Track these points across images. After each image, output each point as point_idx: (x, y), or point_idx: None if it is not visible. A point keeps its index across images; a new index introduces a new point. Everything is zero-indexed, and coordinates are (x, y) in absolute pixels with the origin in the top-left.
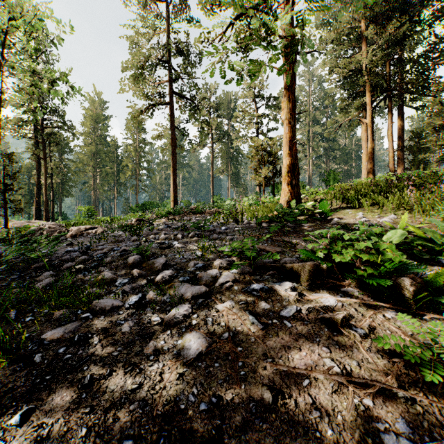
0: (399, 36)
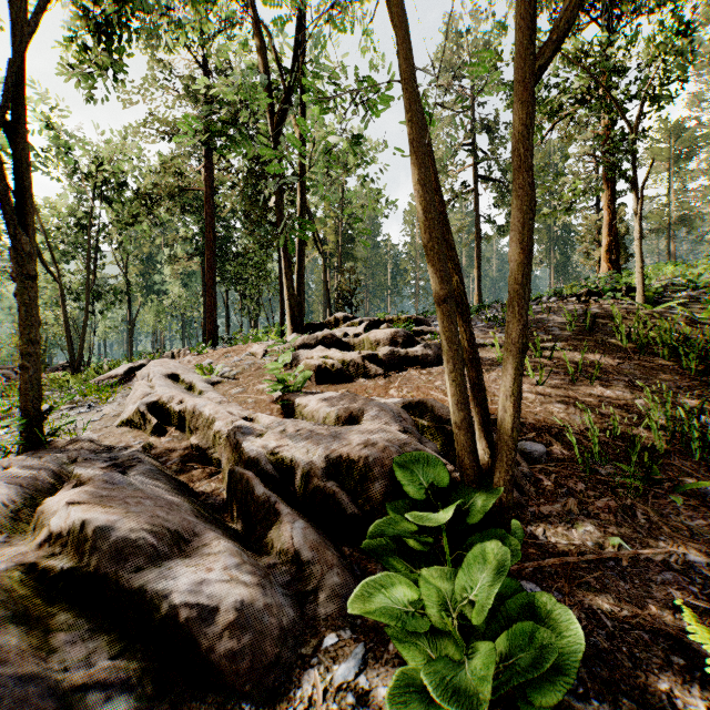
0: None
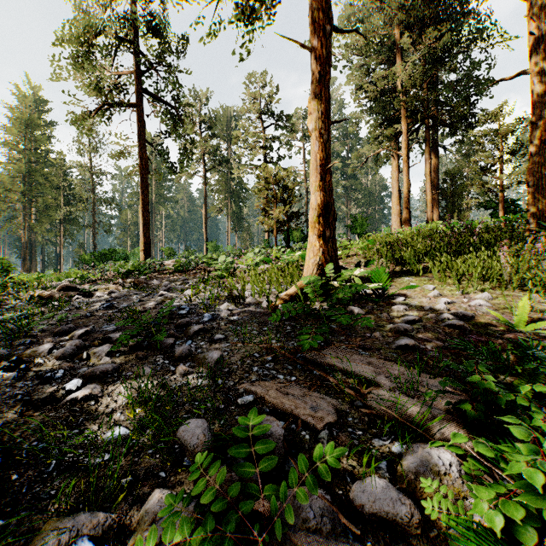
0: (441, 51)
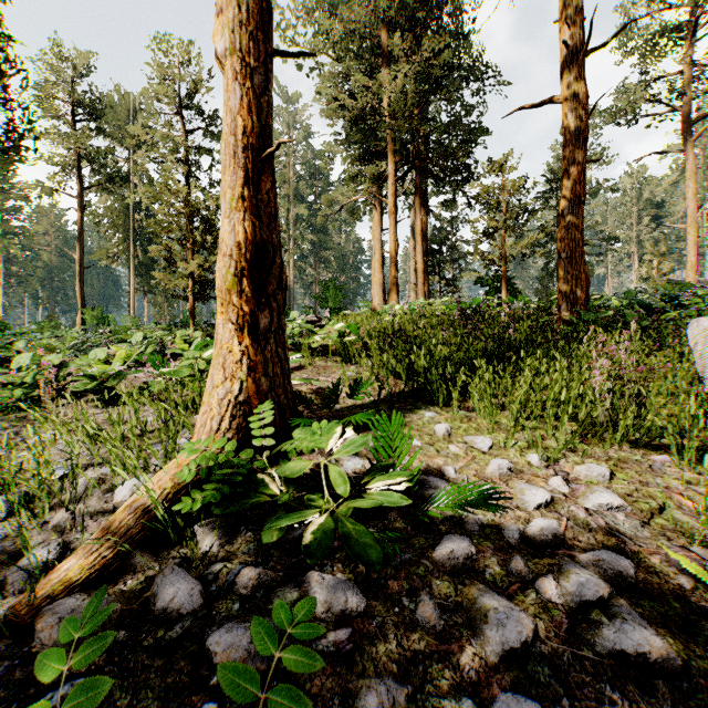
0: (437, 71)
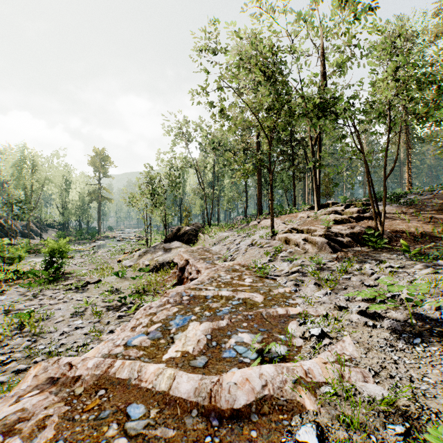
0: None
